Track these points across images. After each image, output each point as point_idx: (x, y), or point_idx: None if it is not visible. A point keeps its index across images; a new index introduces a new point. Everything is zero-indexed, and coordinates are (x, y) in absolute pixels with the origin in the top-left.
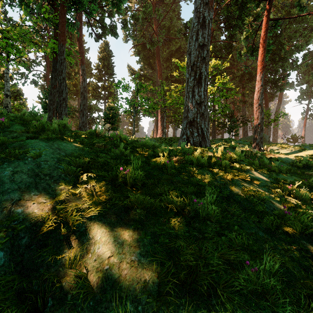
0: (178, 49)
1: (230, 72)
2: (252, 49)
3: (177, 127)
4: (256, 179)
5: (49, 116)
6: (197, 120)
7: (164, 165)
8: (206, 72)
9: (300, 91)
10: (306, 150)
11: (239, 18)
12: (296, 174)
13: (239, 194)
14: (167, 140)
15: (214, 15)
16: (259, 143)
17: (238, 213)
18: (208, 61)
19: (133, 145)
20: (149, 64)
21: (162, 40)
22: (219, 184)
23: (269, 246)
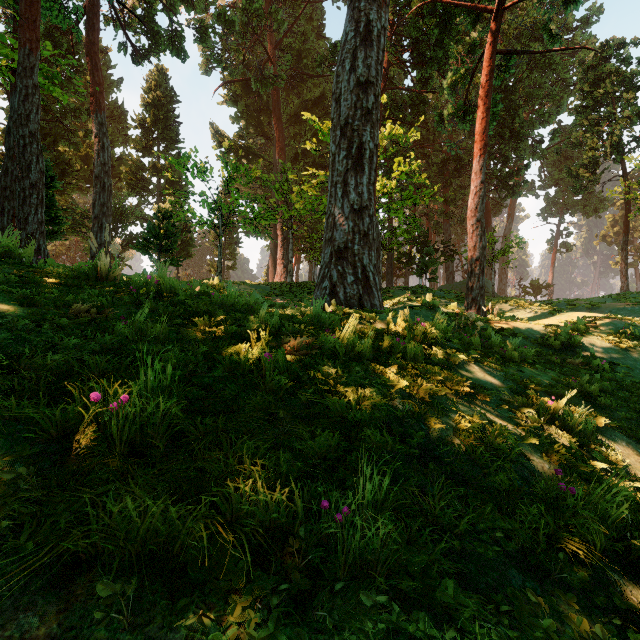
0: (319, 98)
1: (421, 153)
2: (463, 108)
3: (317, 261)
4: (481, 387)
5: (1, 227)
6: (353, 247)
7: (261, 362)
8: (372, 143)
9: (545, 199)
10: (562, 313)
11: (439, 45)
12: (551, 365)
13: (449, 439)
14: (294, 287)
15: (391, 34)
16: (478, 298)
17: (452, 519)
18: (378, 120)
19: (189, 306)
20: (259, 126)
21: (285, 77)
22: (401, 414)
23: (545, 638)
